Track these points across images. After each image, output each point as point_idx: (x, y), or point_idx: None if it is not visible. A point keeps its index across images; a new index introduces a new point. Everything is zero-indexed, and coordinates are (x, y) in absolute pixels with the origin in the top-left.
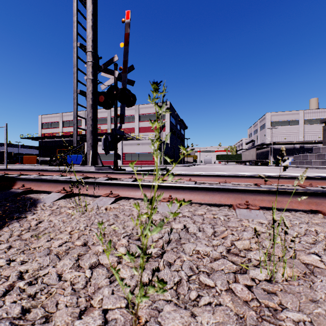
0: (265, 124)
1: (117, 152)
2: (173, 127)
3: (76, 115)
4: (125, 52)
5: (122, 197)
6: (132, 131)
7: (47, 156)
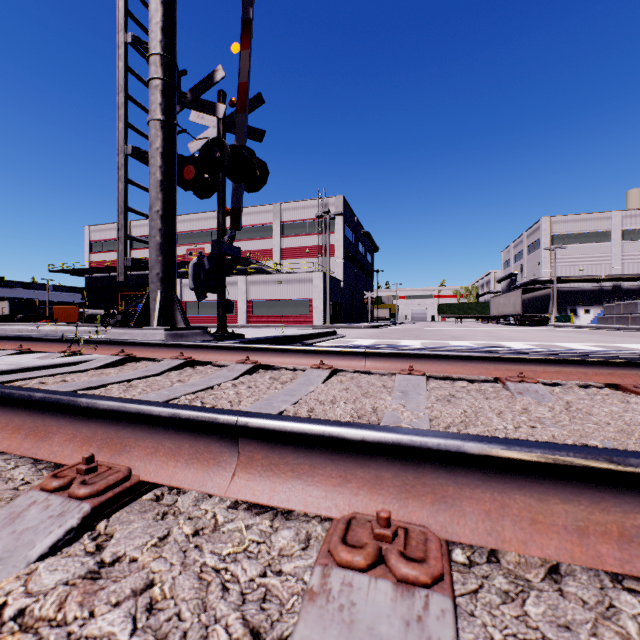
0: (538, 241)
1: (238, 298)
2: (351, 247)
3: (123, 206)
4: (242, 64)
5: (148, 483)
6: (268, 255)
7: (100, 307)
